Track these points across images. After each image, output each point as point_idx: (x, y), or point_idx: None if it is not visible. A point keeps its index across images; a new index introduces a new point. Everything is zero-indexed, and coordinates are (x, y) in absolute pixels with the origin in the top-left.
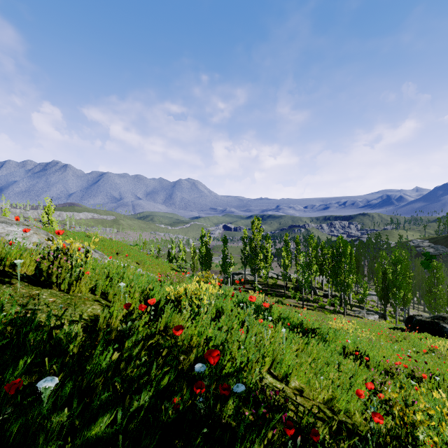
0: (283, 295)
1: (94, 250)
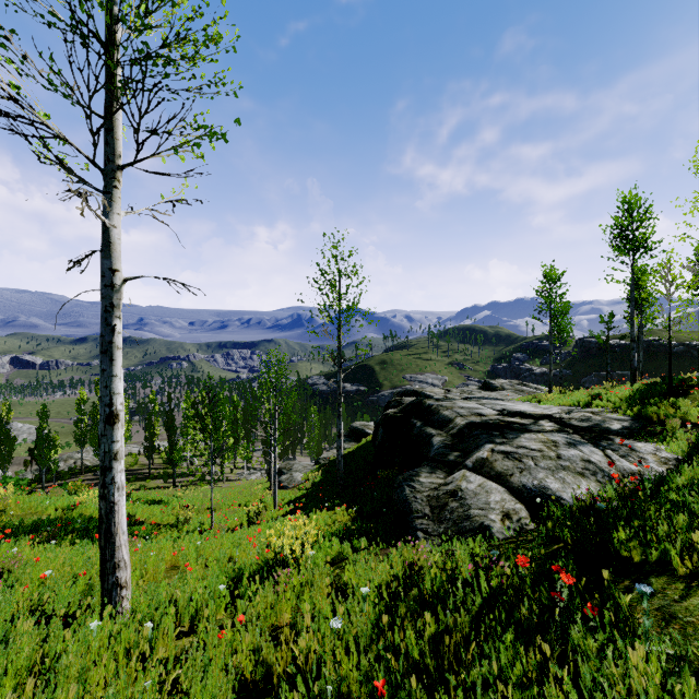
0: (147, 476)
1: None
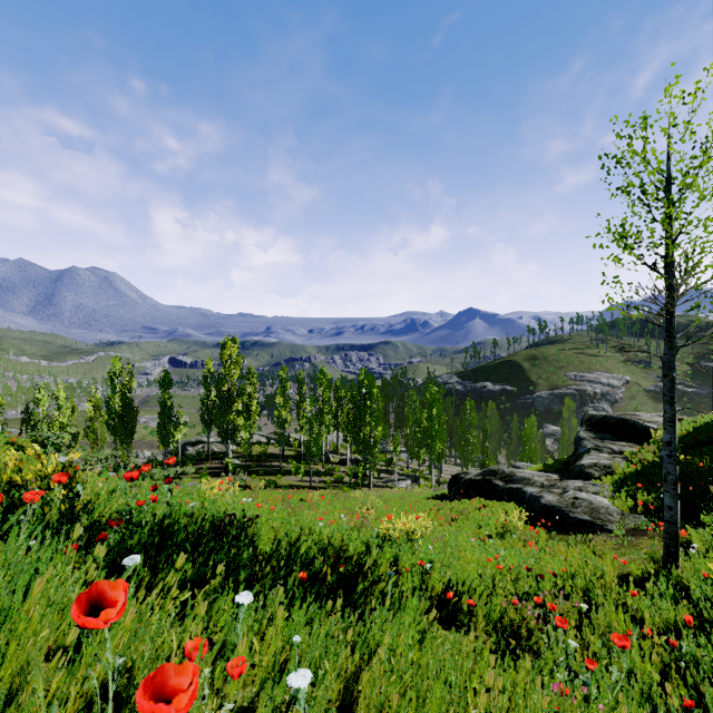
0: (277, 470)
1: None
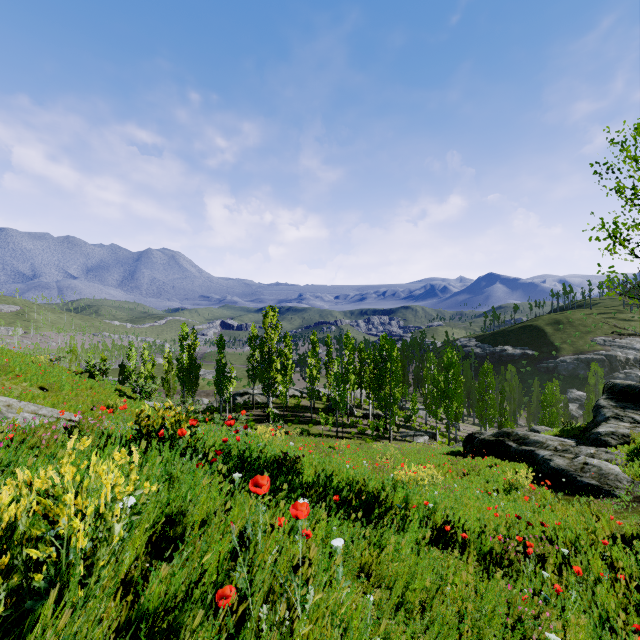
0: (309, 420)
1: None
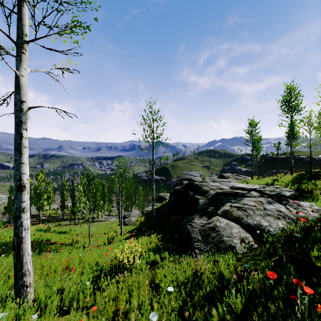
0: (62, 219)
1: None
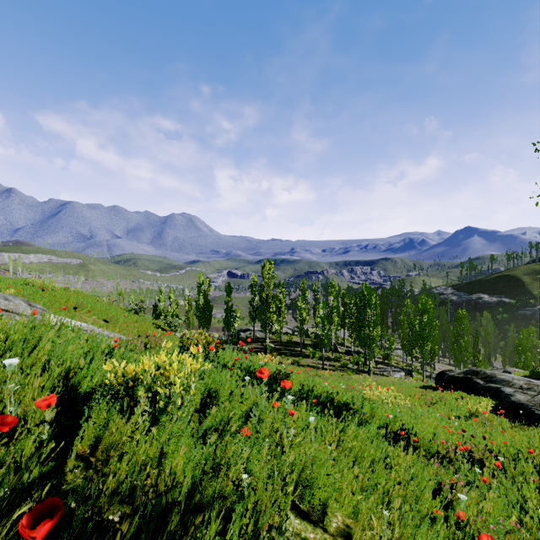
0: (299, 354)
1: (29, 304)
